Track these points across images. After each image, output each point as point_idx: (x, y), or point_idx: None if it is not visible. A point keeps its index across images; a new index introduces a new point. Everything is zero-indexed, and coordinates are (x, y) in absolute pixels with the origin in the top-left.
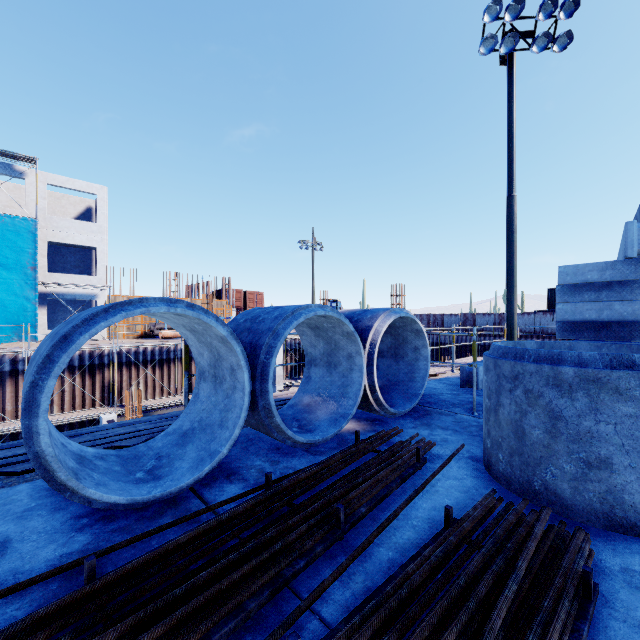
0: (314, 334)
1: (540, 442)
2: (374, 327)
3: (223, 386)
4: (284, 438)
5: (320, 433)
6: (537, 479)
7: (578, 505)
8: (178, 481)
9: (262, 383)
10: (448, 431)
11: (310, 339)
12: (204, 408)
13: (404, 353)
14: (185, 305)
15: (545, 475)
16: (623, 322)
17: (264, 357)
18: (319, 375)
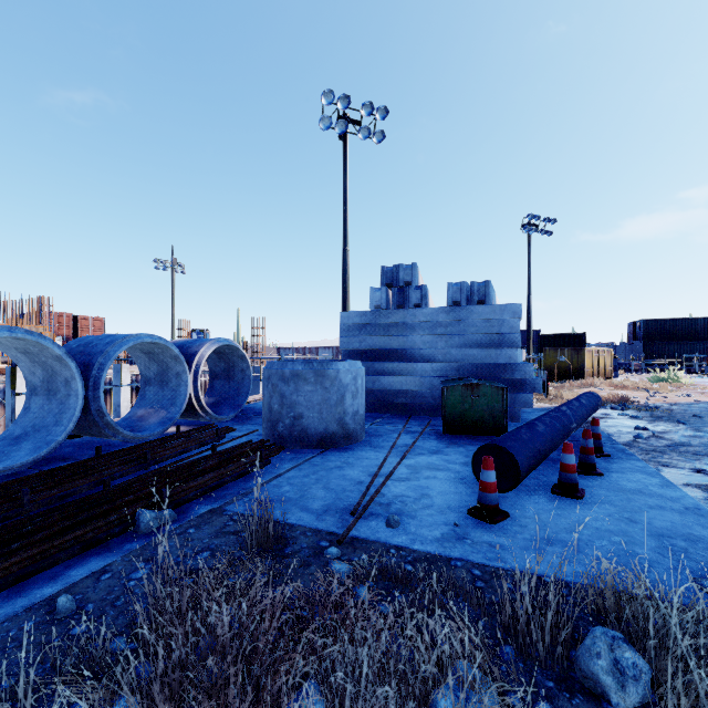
0: (148, 358)
1: (277, 411)
2: (200, 352)
3: (57, 396)
4: (115, 434)
5: (149, 431)
6: (276, 432)
7: (291, 440)
8: (18, 461)
9: (94, 391)
10: (255, 425)
11: (145, 363)
12: (37, 416)
13: (234, 374)
14: (24, 332)
15: (279, 429)
16: (372, 350)
17: (96, 372)
18: (153, 392)
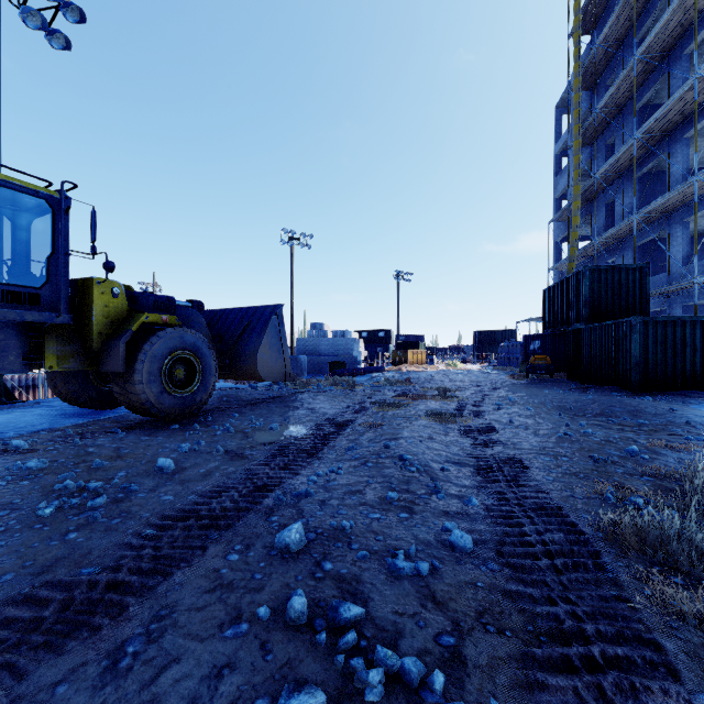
0: None
1: None
2: None
3: None
4: None
5: None
6: None
7: None
8: None
9: None
10: None
11: None
12: None
13: None
14: None
15: None
16: (308, 352)
17: None
18: None
